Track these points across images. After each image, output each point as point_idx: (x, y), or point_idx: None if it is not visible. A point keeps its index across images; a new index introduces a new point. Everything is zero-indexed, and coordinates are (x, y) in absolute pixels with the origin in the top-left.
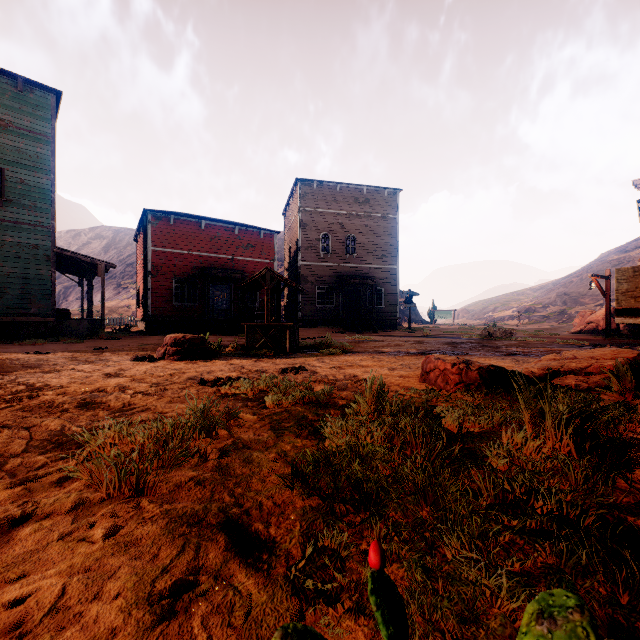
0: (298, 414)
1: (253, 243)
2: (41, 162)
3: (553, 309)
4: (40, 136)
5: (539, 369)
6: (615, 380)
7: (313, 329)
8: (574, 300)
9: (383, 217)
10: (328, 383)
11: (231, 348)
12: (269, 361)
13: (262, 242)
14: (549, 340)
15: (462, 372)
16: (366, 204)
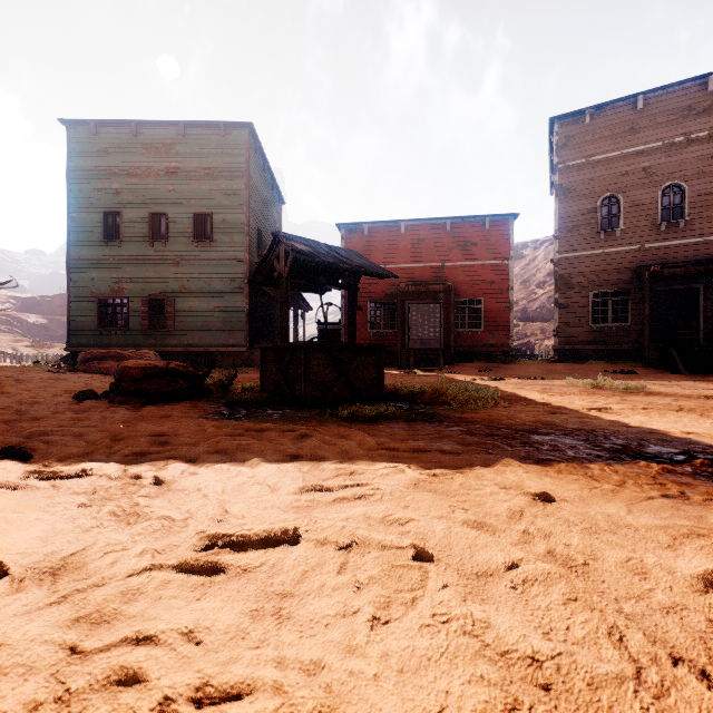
0: None
1: (473, 239)
2: (237, 198)
3: None
4: (237, 173)
5: None
6: None
7: (567, 365)
8: None
9: None
10: None
11: None
12: (162, 420)
13: (488, 235)
14: None
15: None
16: None
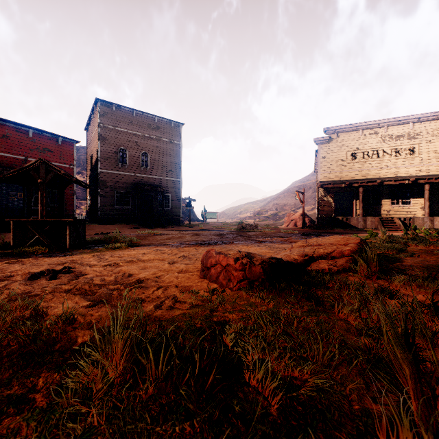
0: None
1: (50, 148)
2: None
3: (271, 212)
4: None
5: (299, 256)
6: (364, 264)
7: (111, 226)
8: (281, 207)
9: (170, 142)
10: (86, 293)
11: None
12: (32, 261)
13: (60, 148)
14: (276, 231)
15: (246, 267)
16: (157, 130)
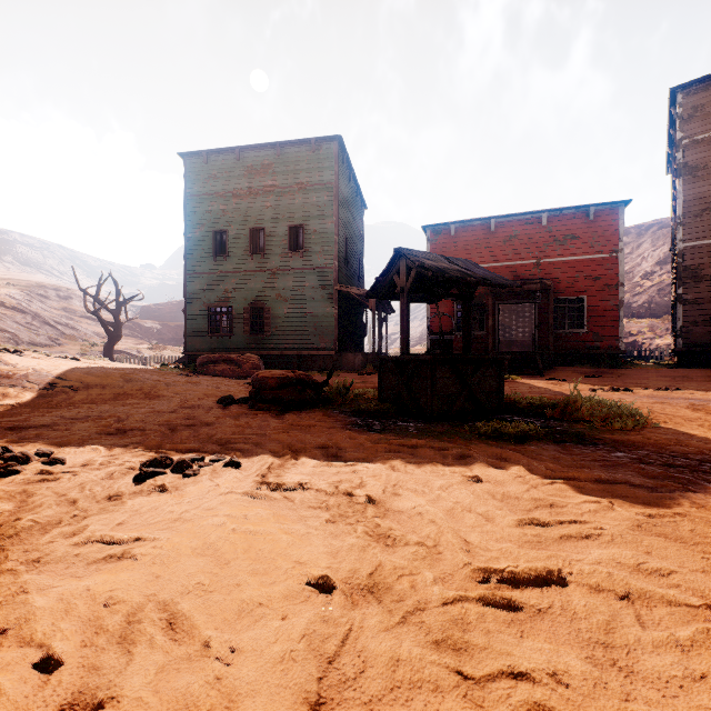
0: None
1: (574, 232)
2: (327, 209)
3: None
4: (326, 185)
5: None
6: None
7: (698, 371)
8: None
9: None
10: None
11: None
12: (312, 430)
13: (592, 226)
14: None
15: None
16: None
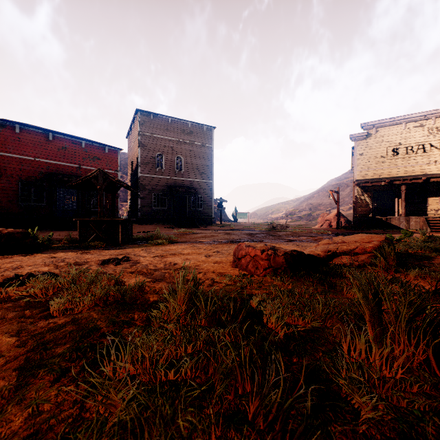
0: (87, 325)
1: (99, 156)
2: None
3: (304, 213)
4: None
5: (322, 252)
6: (382, 259)
7: (150, 225)
8: (315, 207)
9: (203, 145)
10: (146, 274)
11: (65, 241)
12: (97, 252)
13: (107, 156)
14: (308, 231)
15: (270, 258)
16: (190, 135)
